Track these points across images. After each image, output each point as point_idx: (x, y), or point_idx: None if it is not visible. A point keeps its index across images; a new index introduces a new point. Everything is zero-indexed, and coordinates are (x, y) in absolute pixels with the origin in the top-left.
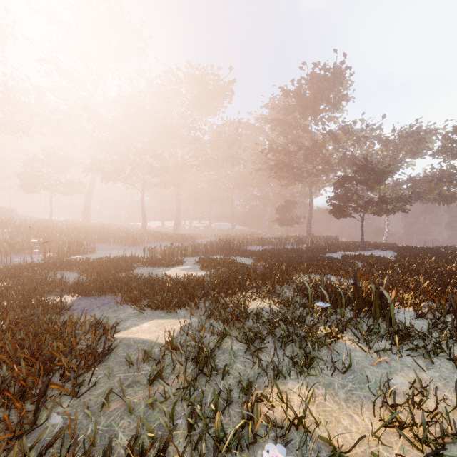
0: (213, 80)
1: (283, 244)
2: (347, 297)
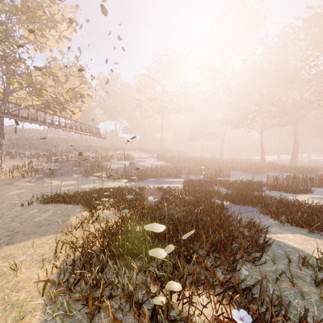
0: None
1: None
2: None
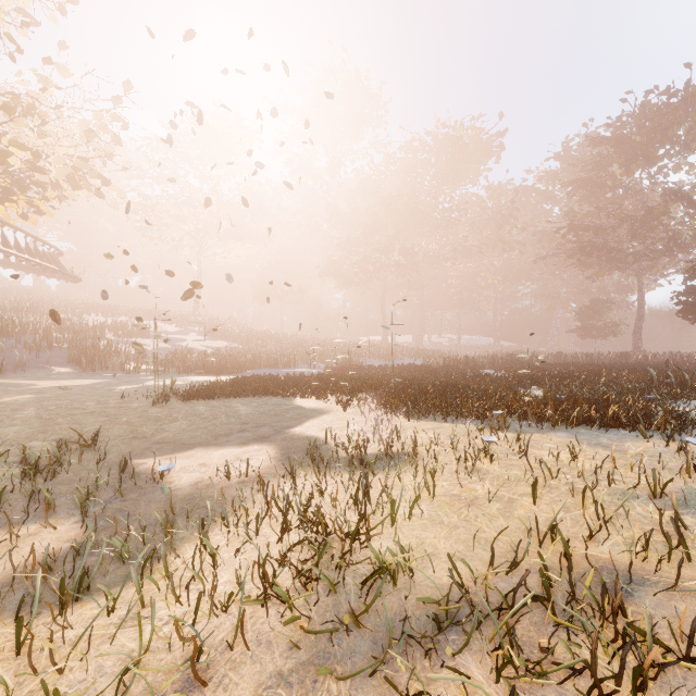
0: (472, 136)
1: (596, 360)
2: (694, 385)
